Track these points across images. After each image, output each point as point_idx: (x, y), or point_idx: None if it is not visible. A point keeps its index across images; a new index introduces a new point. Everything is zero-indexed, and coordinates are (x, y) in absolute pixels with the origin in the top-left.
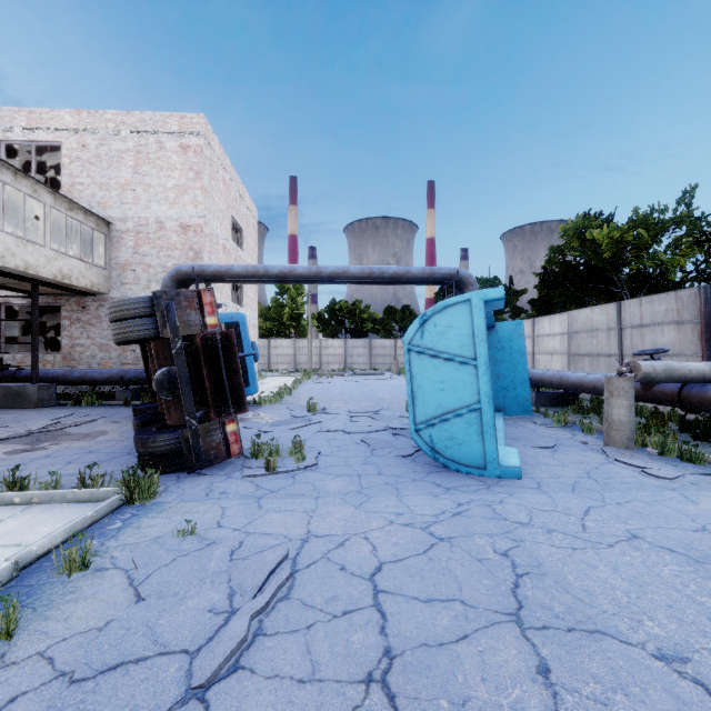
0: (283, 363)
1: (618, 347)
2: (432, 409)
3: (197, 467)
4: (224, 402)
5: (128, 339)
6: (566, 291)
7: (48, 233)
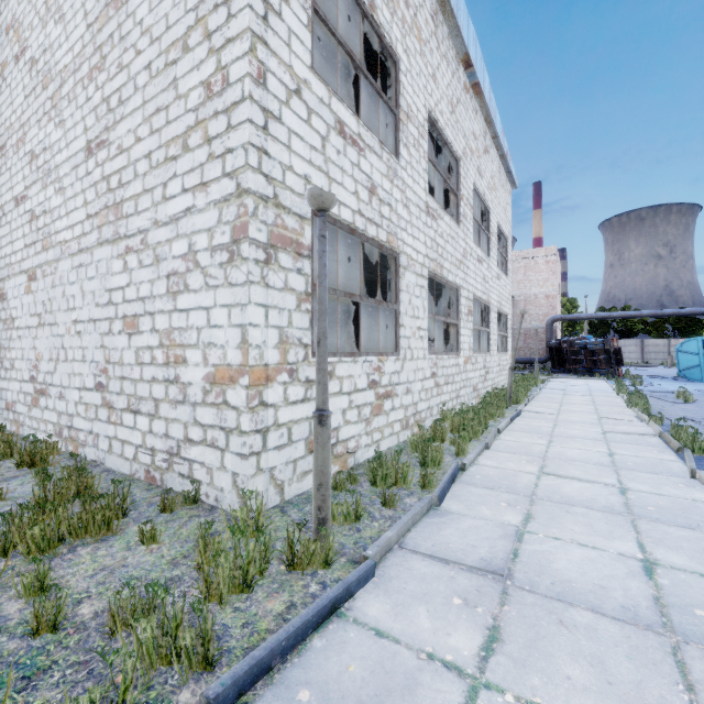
0: None
1: None
2: (684, 366)
3: (612, 377)
4: (618, 364)
5: (597, 349)
6: None
7: None
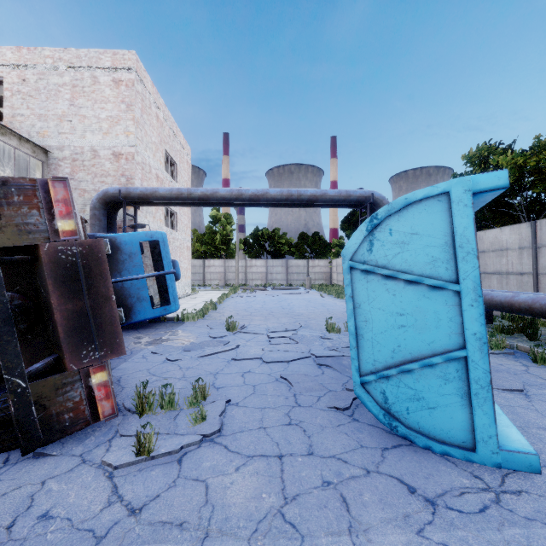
0: (215, 280)
1: (532, 265)
2: (386, 353)
3: (38, 442)
4: (87, 343)
5: None
6: None
7: None
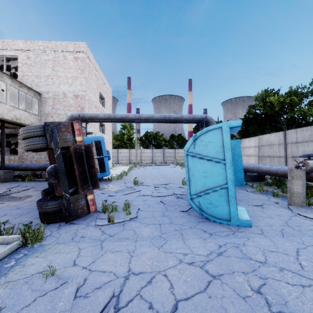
0: (124, 160)
1: (284, 153)
2: (200, 187)
3: (70, 219)
4: (86, 183)
5: (31, 149)
6: (256, 126)
7: (8, 98)
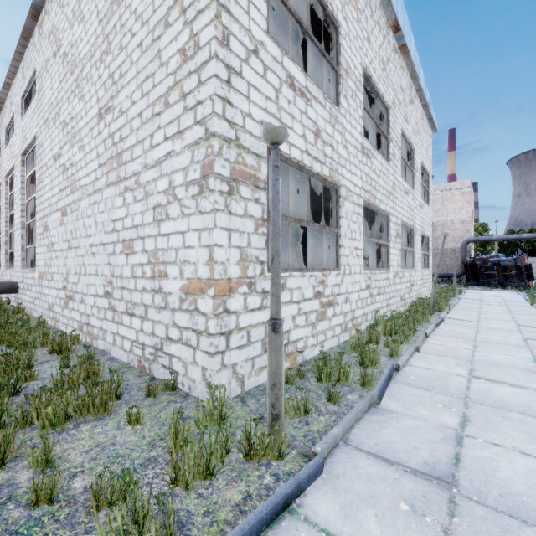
0: None
1: None
2: None
3: (523, 290)
4: (529, 278)
5: (508, 265)
6: None
7: None
